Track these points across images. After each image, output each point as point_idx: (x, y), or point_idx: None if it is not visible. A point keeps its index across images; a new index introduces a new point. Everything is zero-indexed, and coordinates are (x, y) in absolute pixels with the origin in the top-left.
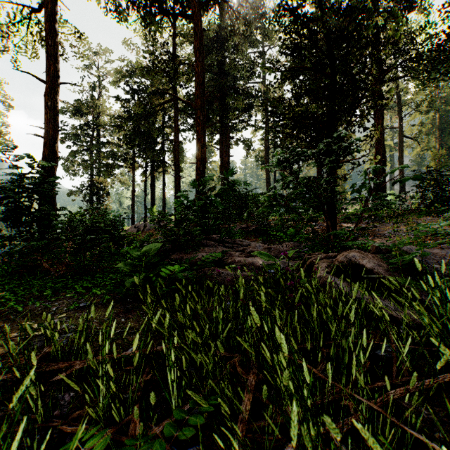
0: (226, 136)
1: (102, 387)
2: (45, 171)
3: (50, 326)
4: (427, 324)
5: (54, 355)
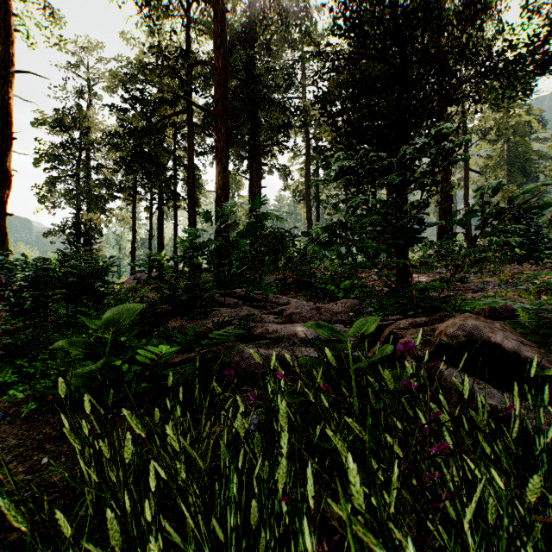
0: (256, 161)
1: None
2: None
3: None
4: None
5: None
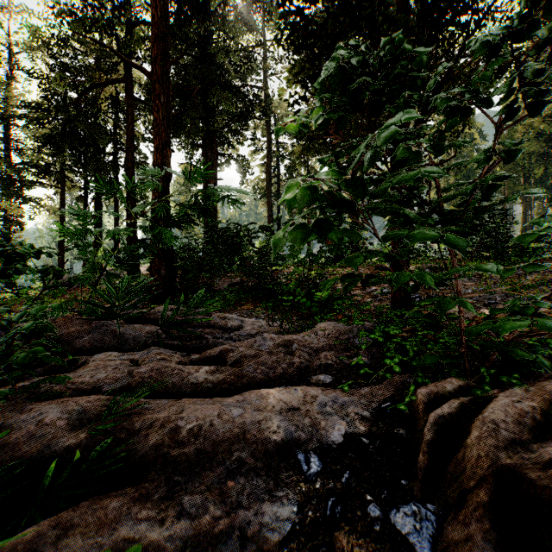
0: (211, 149)
1: None
2: None
3: None
4: None
5: None
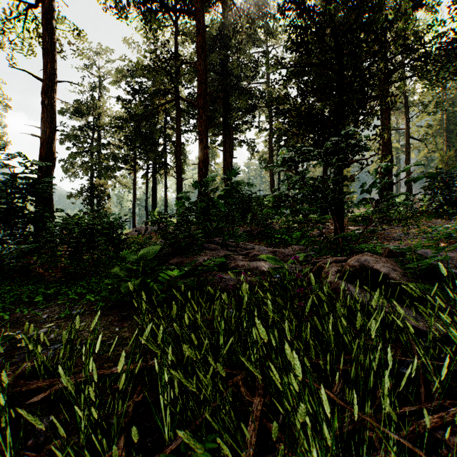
0: (229, 137)
1: (81, 415)
2: (42, 172)
3: (32, 338)
4: (456, 337)
5: (36, 370)
